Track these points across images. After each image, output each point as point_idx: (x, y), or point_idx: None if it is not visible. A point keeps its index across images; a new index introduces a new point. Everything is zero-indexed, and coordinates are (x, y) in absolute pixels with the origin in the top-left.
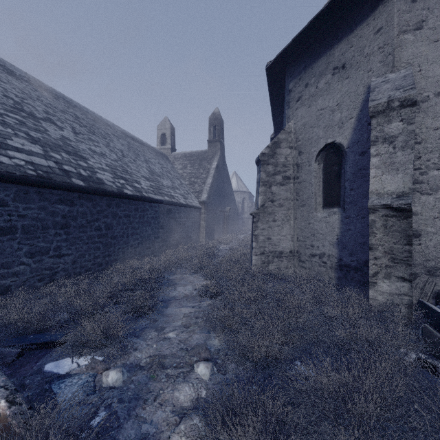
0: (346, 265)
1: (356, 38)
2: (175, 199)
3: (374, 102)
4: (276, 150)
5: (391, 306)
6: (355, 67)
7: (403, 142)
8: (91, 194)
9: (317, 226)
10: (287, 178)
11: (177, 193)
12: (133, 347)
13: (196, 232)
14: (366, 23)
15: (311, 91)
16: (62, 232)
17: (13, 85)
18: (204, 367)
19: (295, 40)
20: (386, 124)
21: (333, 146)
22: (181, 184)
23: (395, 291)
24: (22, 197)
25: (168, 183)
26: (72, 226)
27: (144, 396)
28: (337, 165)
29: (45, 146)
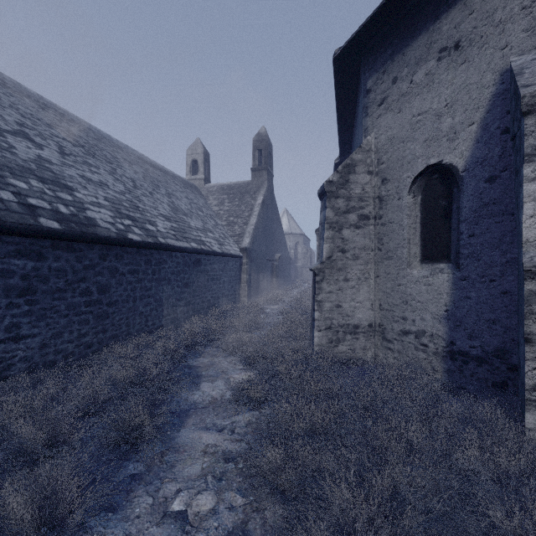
0: (462, 353)
1: None
2: (206, 246)
3: (531, 88)
4: (349, 176)
5: None
6: (478, 44)
7: None
8: (74, 242)
9: (413, 289)
10: (365, 217)
11: (209, 237)
12: None
13: (235, 288)
14: None
15: (403, 88)
16: (21, 302)
17: None
18: None
19: (379, 10)
20: None
21: (438, 168)
22: (215, 225)
23: None
24: None
25: (197, 223)
26: (40, 291)
27: None
28: (444, 198)
29: (1, 168)
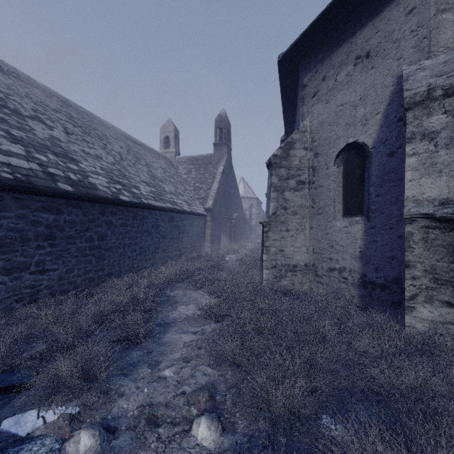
0: (371, 282)
1: (383, 21)
2: (178, 206)
3: (410, 92)
4: (290, 151)
5: (434, 337)
6: (382, 55)
7: (448, 139)
8: (82, 201)
9: (337, 237)
10: (302, 183)
11: (180, 199)
12: (118, 392)
13: (201, 241)
14: (395, 3)
15: (329, 84)
16: (45, 244)
17: None
18: (206, 428)
19: (311, 27)
20: (426, 118)
21: (355, 146)
22: (185, 190)
23: (439, 319)
24: None
25: (170, 188)
26: (58, 237)
27: None
28: (359, 168)
29: (28, 146)
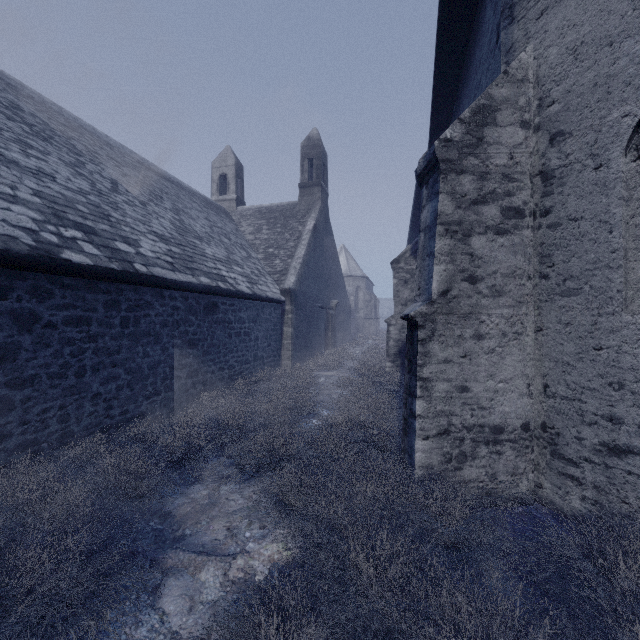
0: None
1: None
2: (227, 283)
3: None
4: (484, 130)
5: None
6: None
7: None
8: None
9: None
10: (516, 213)
11: (234, 272)
12: None
13: (274, 347)
14: None
15: None
16: None
17: None
18: None
19: None
20: None
21: None
22: (247, 258)
23: None
24: None
25: (217, 252)
26: None
27: None
28: None
29: None
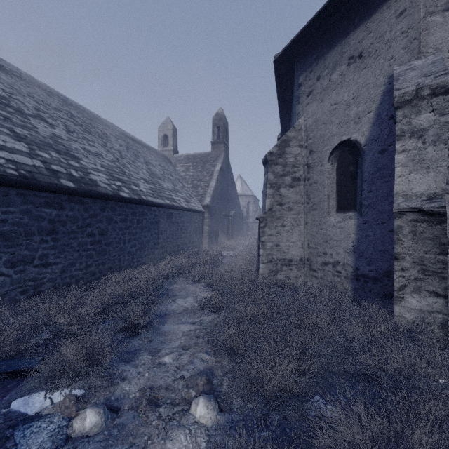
0: (364, 275)
1: (375, 23)
2: (176, 203)
3: (400, 91)
4: (285, 149)
5: (421, 325)
6: (374, 56)
7: (435, 136)
8: (83, 197)
9: (331, 232)
10: (297, 179)
11: (178, 196)
12: (120, 376)
13: (199, 237)
14: (386, 5)
15: (324, 84)
16: (48, 239)
17: (1, 80)
18: (204, 407)
19: (306, 28)
20: (414, 116)
21: (348, 143)
22: (183, 187)
23: (426, 308)
24: (1, 200)
25: (169, 185)
26: (61, 232)
27: (128, 448)
28: (352, 164)
29: (31, 143)
